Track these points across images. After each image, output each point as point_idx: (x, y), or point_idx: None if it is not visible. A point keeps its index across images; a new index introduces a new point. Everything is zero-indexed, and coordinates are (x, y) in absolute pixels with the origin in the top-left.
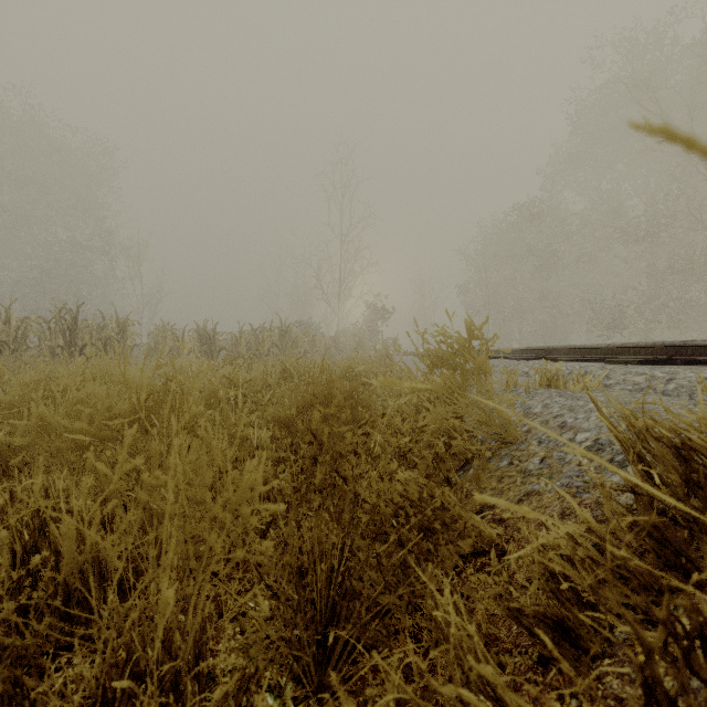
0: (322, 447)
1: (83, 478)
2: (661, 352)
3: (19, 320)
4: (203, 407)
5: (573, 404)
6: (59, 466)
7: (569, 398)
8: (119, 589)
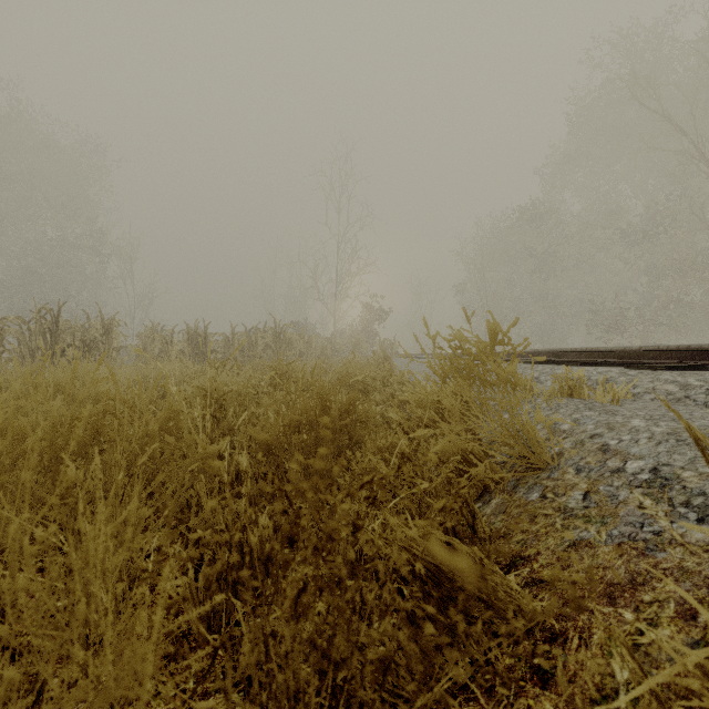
0: (301, 524)
1: None
2: (685, 357)
3: None
4: (156, 432)
5: (611, 421)
6: None
7: (602, 412)
8: (16, 705)
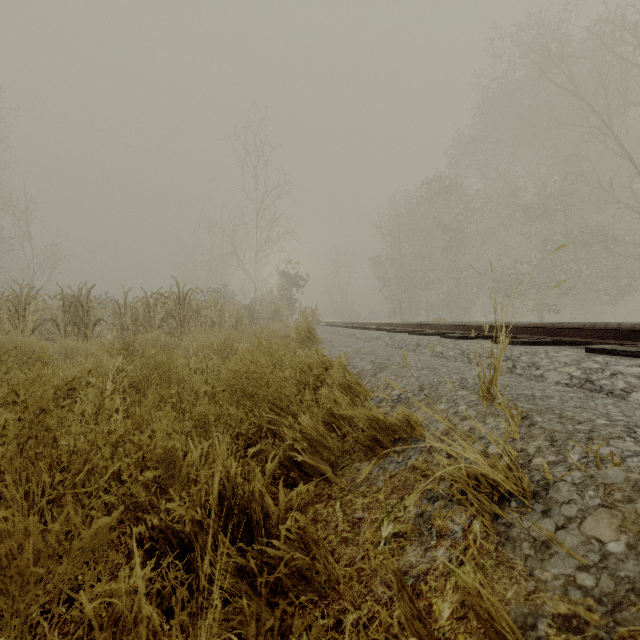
0: None
1: None
2: None
3: None
4: None
5: None
6: None
7: None
8: None
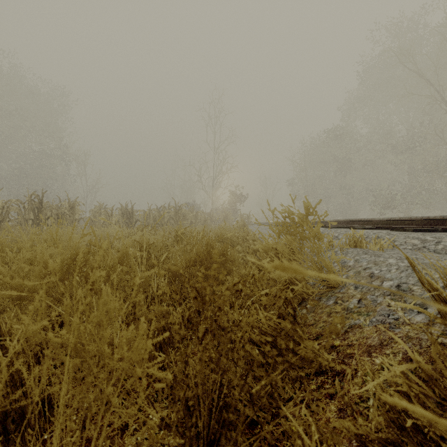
0: (204, 302)
1: (14, 326)
2: (426, 223)
3: (4, 202)
4: (117, 264)
5: (377, 260)
6: (12, 307)
7: (372, 255)
8: (49, 406)
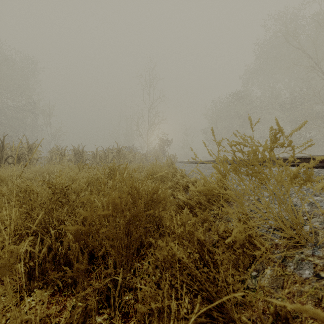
0: None
1: None
2: None
3: None
4: None
5: None
6: None
7: None
8: None
